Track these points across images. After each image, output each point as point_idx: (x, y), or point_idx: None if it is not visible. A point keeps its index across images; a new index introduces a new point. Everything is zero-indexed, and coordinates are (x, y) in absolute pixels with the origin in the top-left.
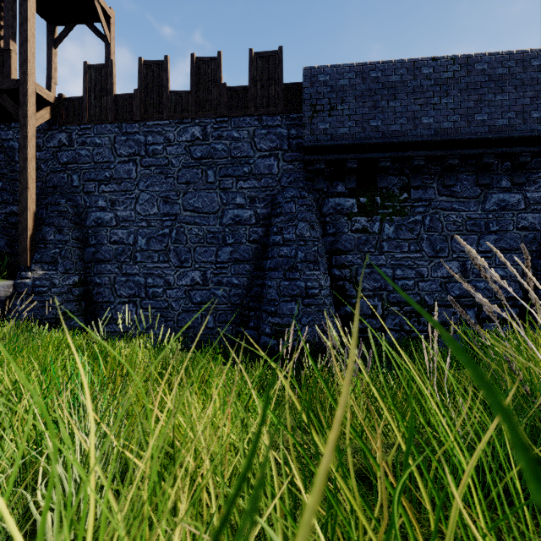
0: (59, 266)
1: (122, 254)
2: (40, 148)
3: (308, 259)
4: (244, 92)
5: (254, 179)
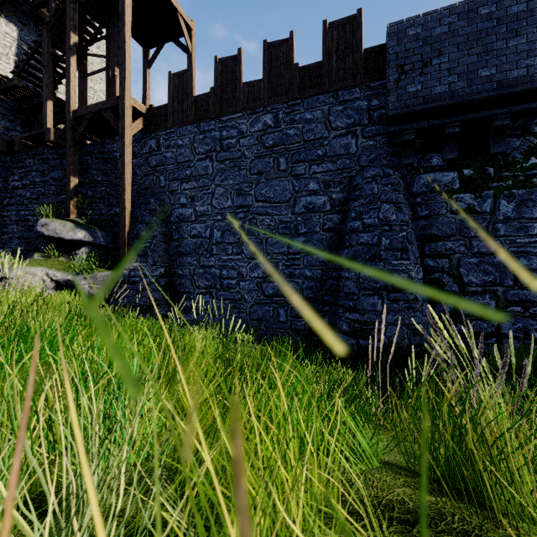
0: (149, 259)
1: (200, 247)
2: (135, 155)
3: (395, 246)
4: (318, 69)
5: (329, 162)
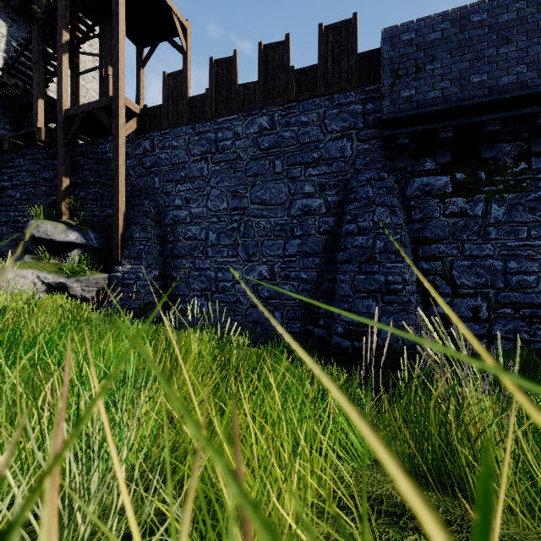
0: (143, 261)
1: (196, 250)
2: (129, 156)
3: (389, 249)
4: (313, 72)
5: (324, 165)
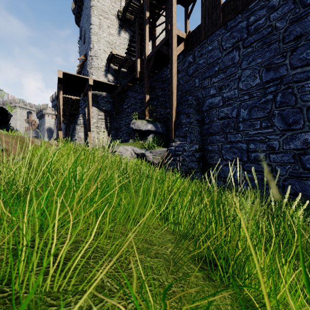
0: (187, 138)
1: (227, 126)
2: (179, 72)
3: None
4: None
5: None
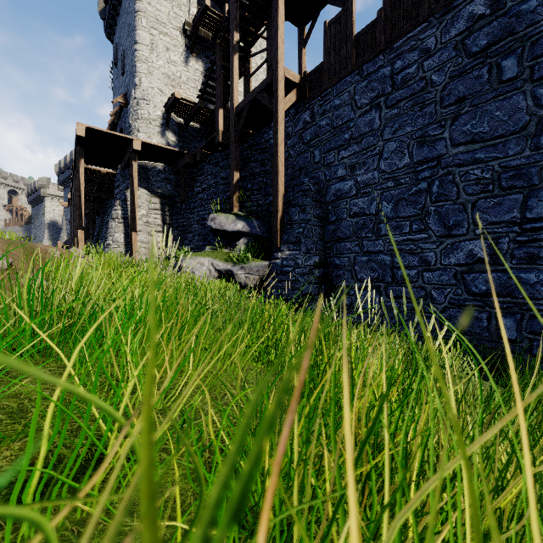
0: (302, 246)
1: (363, 228)
2: (289, 136)
3: None
4: None
5: None
